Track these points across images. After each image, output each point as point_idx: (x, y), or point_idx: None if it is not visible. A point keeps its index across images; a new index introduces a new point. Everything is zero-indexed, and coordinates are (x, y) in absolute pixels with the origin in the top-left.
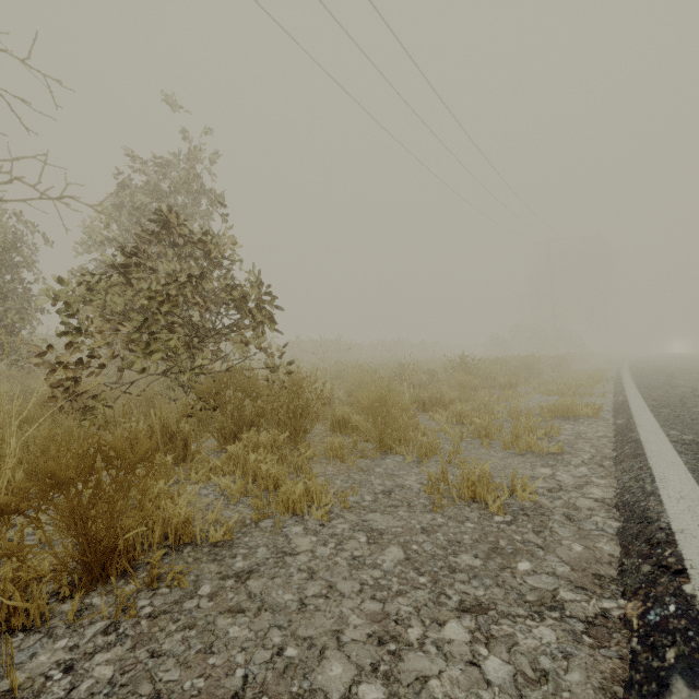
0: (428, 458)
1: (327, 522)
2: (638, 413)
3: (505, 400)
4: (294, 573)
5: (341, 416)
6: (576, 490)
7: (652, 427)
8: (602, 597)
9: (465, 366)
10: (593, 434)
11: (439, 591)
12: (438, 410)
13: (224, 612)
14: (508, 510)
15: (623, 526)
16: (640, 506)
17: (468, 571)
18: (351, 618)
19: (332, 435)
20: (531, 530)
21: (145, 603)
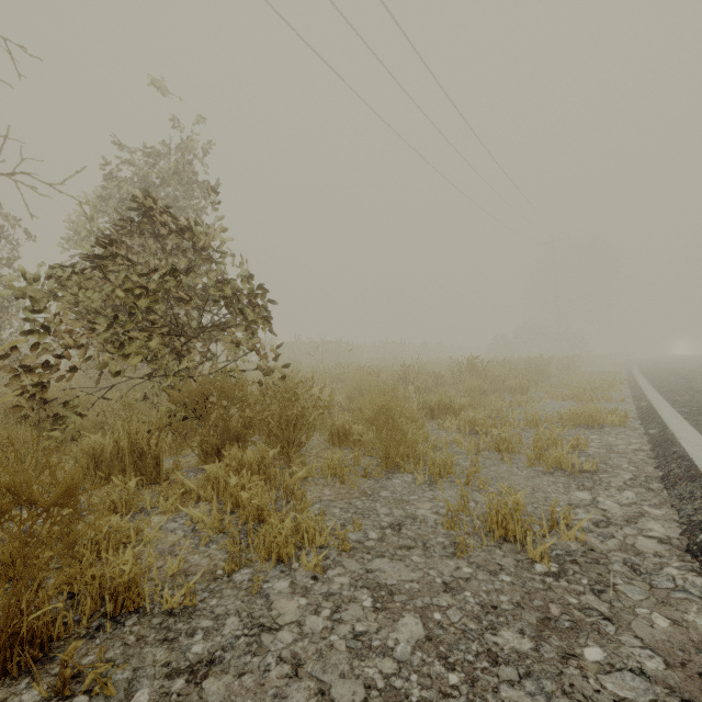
0: (442, 477)
1: (320, 573)
2: (672, 422)
3: (517, 405)
4: (271, 666)
5: (341, 426)
6: (630, 525)
7: (696, 440)
8: None
9: (473, 368)
10: (626, 446)
11: None
12: (448, 417)
13: None
14: (551, 554)
15: None
16: None
17: (516, 663)
18: None
19: (331, 447)
20: (588, 588)
21: None
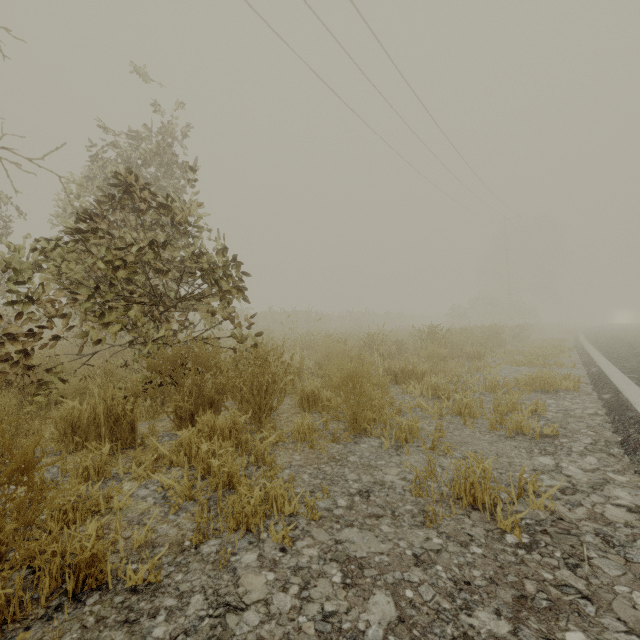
0: (408, 442)
1: (289, 545)
2: (624, 387)
3: (475, 370)
4: None
5: (310, 391)
6: (596, 492)
7: None
8: None
9: (434, 336)
10: (582, 411)
11: None
12: (411, 382)
13: None
14: (520, 524)
15: None
16: None
17: None
18: None
19: (301, 411)
20: (563, 562)
21: None
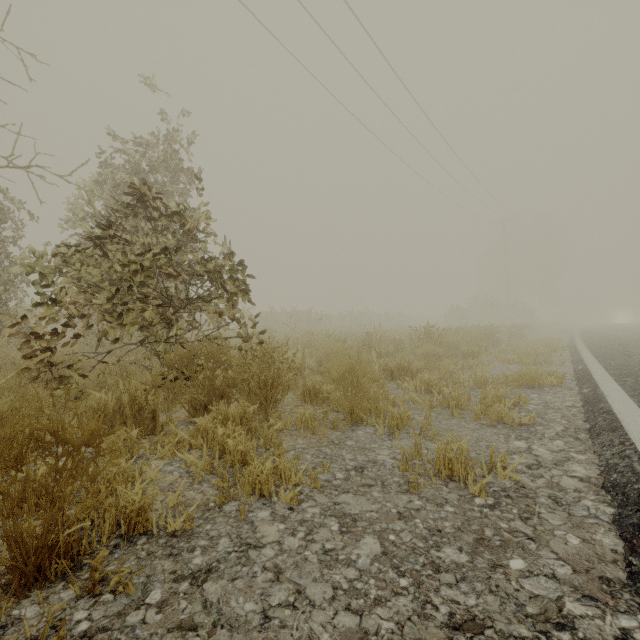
0: (399, 429)
1: (296, 505)
2: (603, 382)
3: (469, 368)
4: (258, 573)
5: (311, 386)
6: (557, 467)
7: (622, 397)
8: (617, 612)
9: (430, 336)
10: (561, 403)
11: (424, 599)
12: (406, 378)
13: (173, 629)
14: (488, 491)
15: (618, 513)
16: (634, 489)
17: (454, 571)
18: (322, 639)
19: (303, 404)
20: (517, 516)
21: (83, 616)
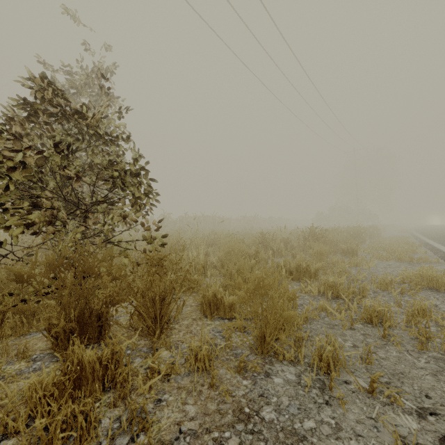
0: (331, 372)
1: None
2: None
3: (355, 265)
4: None
5: (212, 296)
6: None
7: None
8: None
9: (314, 235)
10: None
11: None
12: (307, 280)
13: None
14: None
15: None
16: None
17: None
18: None
19: (202, 316)
20: None
21: None
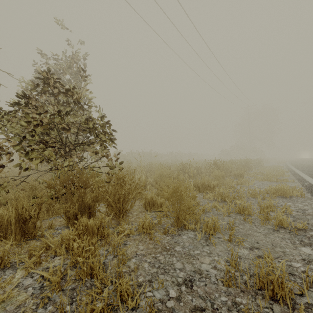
0: (212, 234)
1: None
2: None
3: (240, 184)
4: None
5: (150, 199)
6: None
7: None
8: None
9: (216, 165)
10: (312, 210)
11: None
12: (208, 192)
13: None
14: None
15: None
16: None
17: None
18: None
19: (145, 210)
20: None
21: None
